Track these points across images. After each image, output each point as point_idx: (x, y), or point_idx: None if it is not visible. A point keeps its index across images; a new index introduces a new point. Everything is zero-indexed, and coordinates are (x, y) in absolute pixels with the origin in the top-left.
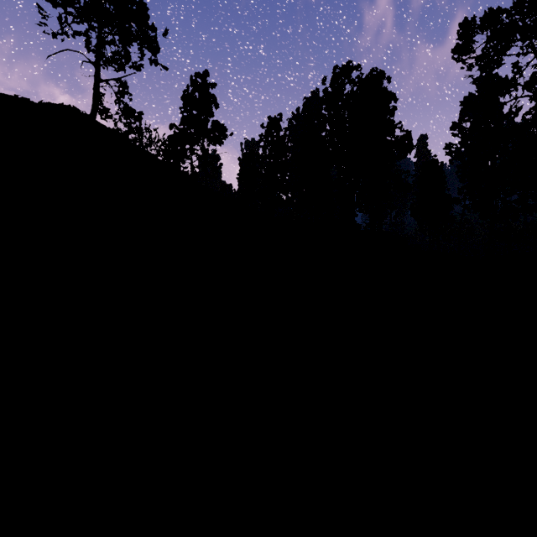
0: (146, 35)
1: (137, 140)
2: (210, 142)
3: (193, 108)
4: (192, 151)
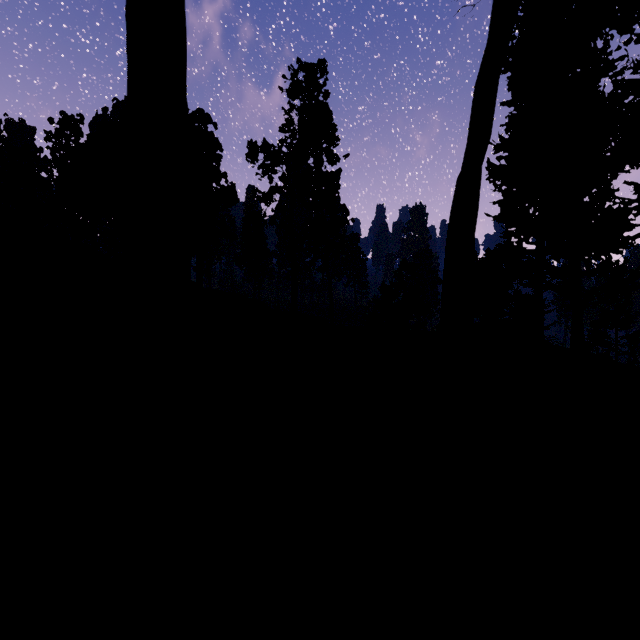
0: None
1: None
2: None
3: None
4: None
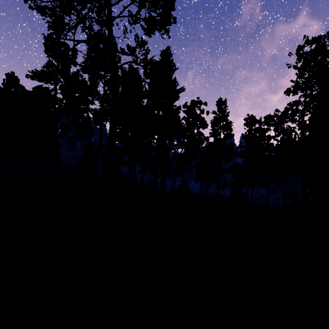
0: None
1: None
2: None
3: None
4: None
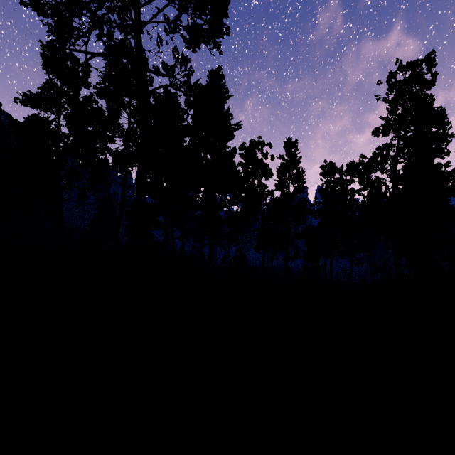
0: None
1: None
2: None
3: None
4: None
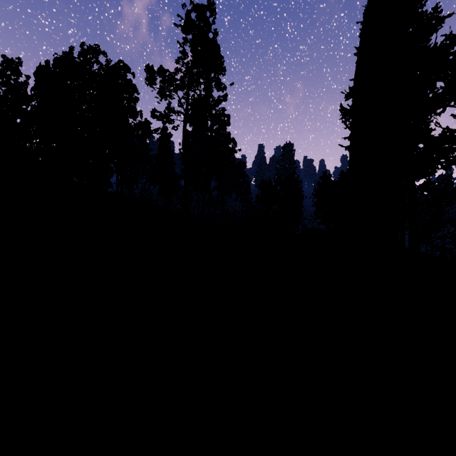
0: None
1: None
2: None
3: None
4: None
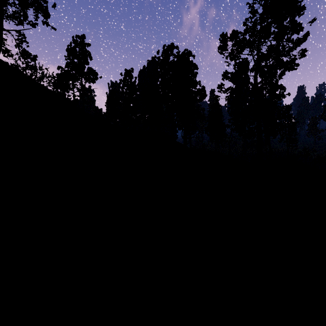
0: (39, 4)
1: (32, 74)
2: (86, 80)
3: (74, 57)
4: (74, 85)
